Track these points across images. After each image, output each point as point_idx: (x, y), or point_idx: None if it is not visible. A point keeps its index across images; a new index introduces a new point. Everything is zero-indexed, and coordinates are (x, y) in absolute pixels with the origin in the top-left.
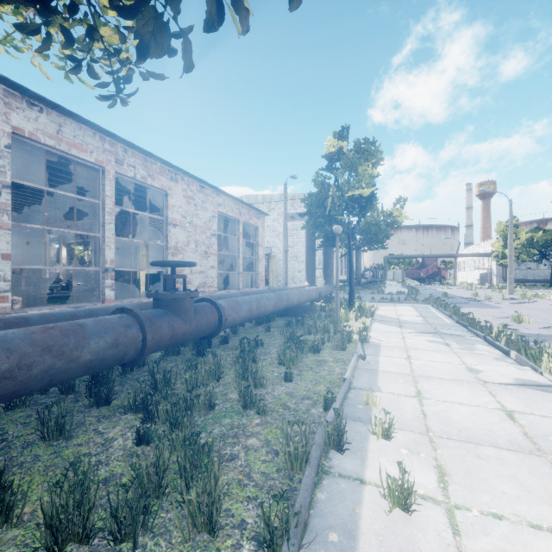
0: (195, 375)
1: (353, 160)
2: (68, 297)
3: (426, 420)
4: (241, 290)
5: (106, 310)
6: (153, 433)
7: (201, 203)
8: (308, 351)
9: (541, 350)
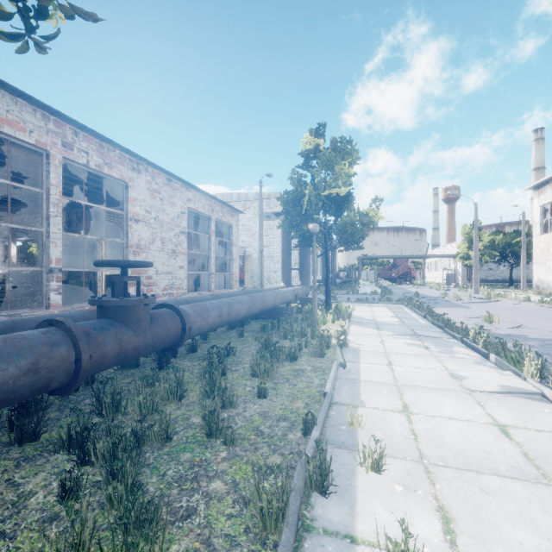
0: (150, 397)
1: (329, 158)
2: (4, 302)
3: (418, 442)
4: (213, 291)
5: (37, 321)
6: (88, 480)
7: (168, 197)
8: (284, 359)
9: (521, 353)
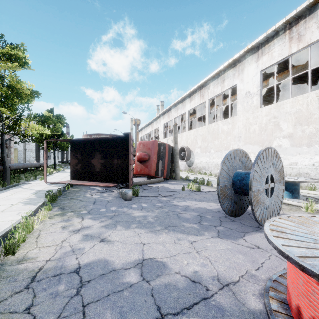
0: None
1: (54, 121)
2: None
3: (52, 178)
4: None
5: None
6: None
7: None
8: (33, 176)
9: None
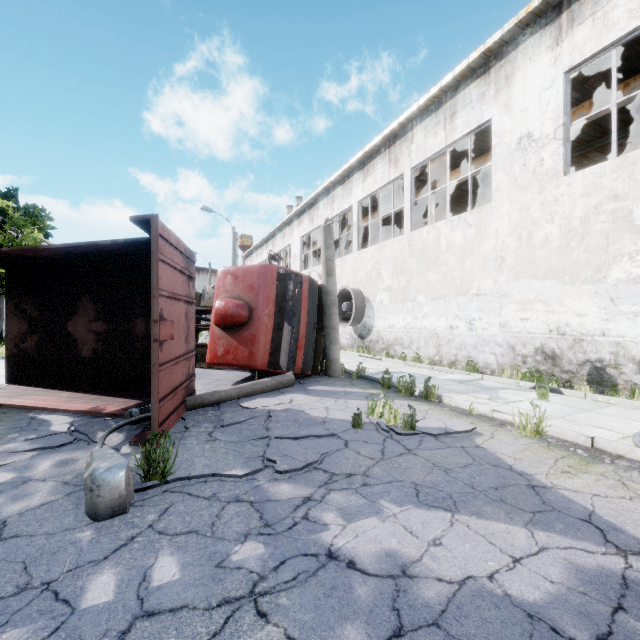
0: None
1: (17, 223)
2: None
3: None
4: None
5: None
6: None
7: None
8: None
9: None
